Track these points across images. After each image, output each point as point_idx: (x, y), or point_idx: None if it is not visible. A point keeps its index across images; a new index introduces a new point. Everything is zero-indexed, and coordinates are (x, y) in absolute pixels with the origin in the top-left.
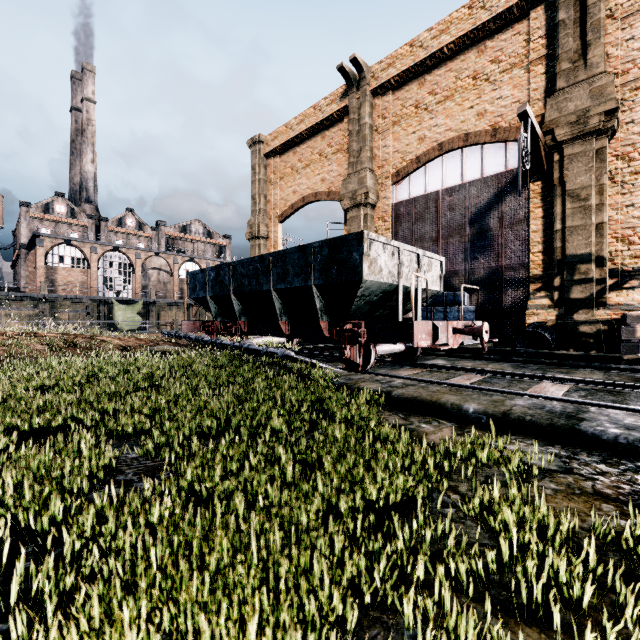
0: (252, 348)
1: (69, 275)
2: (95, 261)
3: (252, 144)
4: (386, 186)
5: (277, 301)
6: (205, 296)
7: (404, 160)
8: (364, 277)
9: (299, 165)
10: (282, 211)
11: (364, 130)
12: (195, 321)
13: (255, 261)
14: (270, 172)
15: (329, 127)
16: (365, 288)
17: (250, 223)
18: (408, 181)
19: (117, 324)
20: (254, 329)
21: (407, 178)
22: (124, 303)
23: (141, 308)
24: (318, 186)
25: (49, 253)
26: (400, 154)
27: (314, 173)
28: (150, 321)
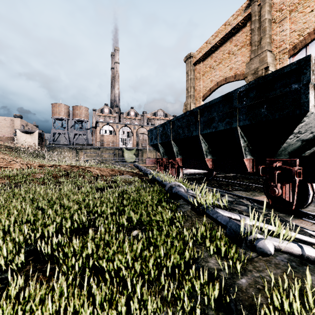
0: (179, 195)
1: (108, 138)
2: (117, 131)
3: (186, 59)
4: (283, 59)
5: (203, 143)
6: (157, 143)
7: (301, 35)
8: (310, 109)
9: (214, 64)
10: (203, 94)
11: (264, 24)
12: (153, 158)
13: (187, 115)
14: (196, 73)
15: (235, 34)
16: (304, 123)
17: (185, 103)
18: (305, 51)
19: (125, 159)
20: (186, 164)
21: (304, 48)
22: (128, 150)
23: (135, 152)
24: (227, 73)
25: (101, 129)
26: (297, 32)
27: (224, 66)
28: (138, 158)
